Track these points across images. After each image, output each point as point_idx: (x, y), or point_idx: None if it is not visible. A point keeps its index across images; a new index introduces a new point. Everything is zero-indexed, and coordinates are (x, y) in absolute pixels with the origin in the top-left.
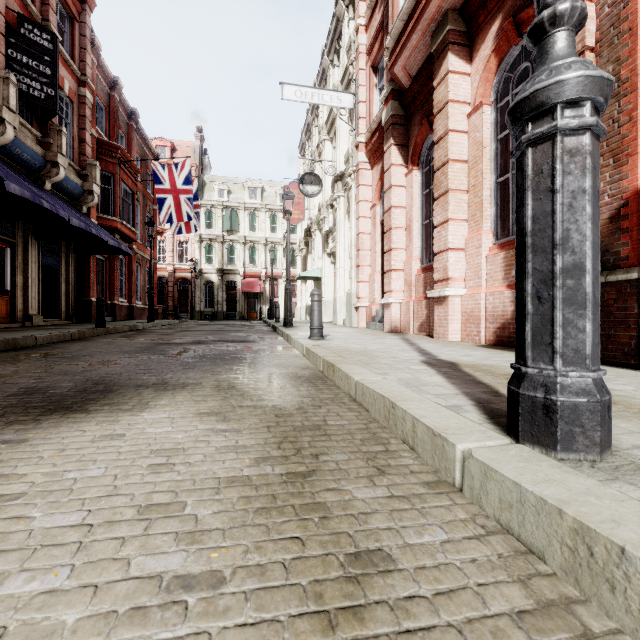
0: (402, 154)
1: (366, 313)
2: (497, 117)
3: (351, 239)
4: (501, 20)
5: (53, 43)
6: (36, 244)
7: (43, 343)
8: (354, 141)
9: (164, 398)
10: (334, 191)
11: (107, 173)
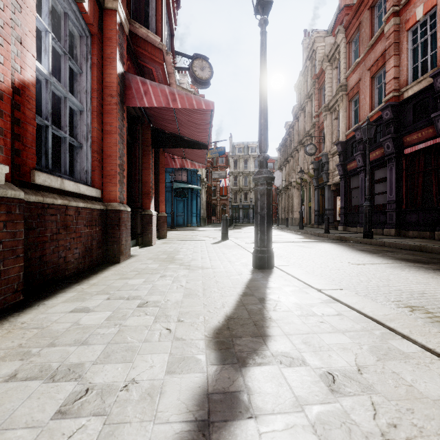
0: None
1: None
2: None
3: None
4: None
5: None
6: None
7: None
8: None
9: None
10: None
11: None
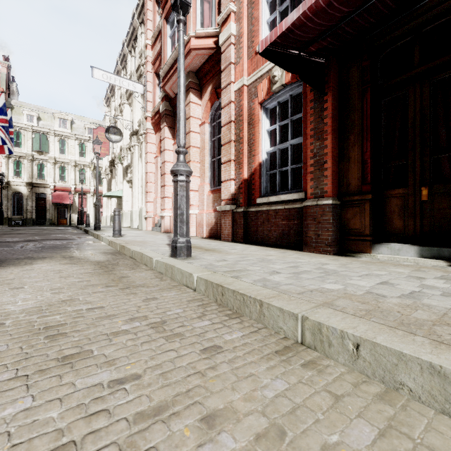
0: (171, 132)
1: (152, 221)
2: (211, 130)
3: (142, 175)
4: (212, 87)
5: None
6: None
7: None
8: (144, 114)
9: (38, 261)
10: (131, 141)
11: None
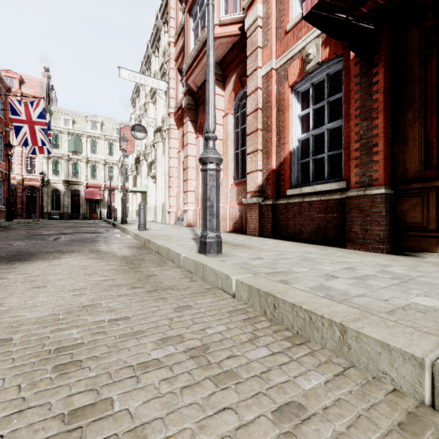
0: (194, 126)
1: (175, 215)
2: (235, 121)
3: (165, 170)
4: (236, 76)
5: None
6: None
7: None
8: (167, 111)
9: (66, 255)
10: (155, 138)
11: None
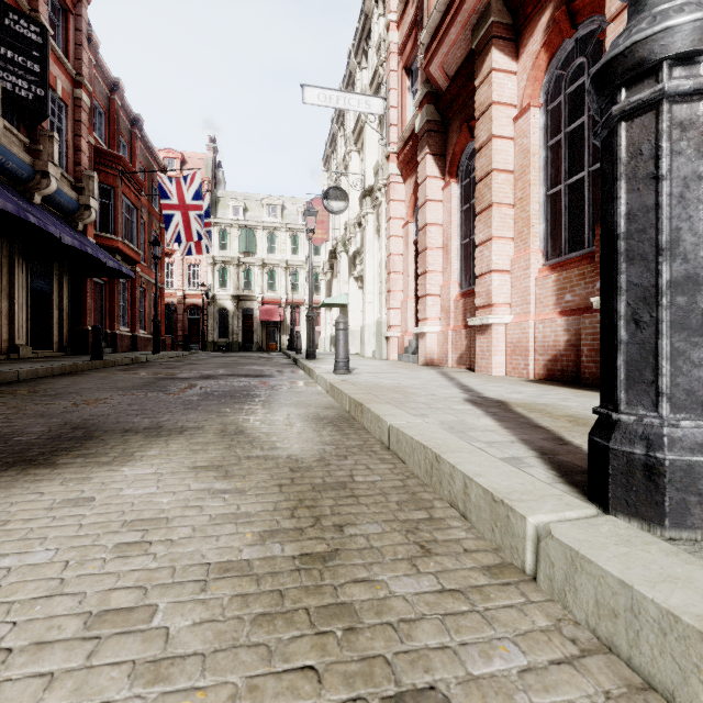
0: (438, 165)
1: (398, 344)
2: (547, 121)
3: (381, 261)
4: (552, 10)
5: (43, 36)
6: (24, 265)
7: (27, 378)
8: (384, 151)
9: (154, 447)
10: (362, 207)
11: (106, 186)
